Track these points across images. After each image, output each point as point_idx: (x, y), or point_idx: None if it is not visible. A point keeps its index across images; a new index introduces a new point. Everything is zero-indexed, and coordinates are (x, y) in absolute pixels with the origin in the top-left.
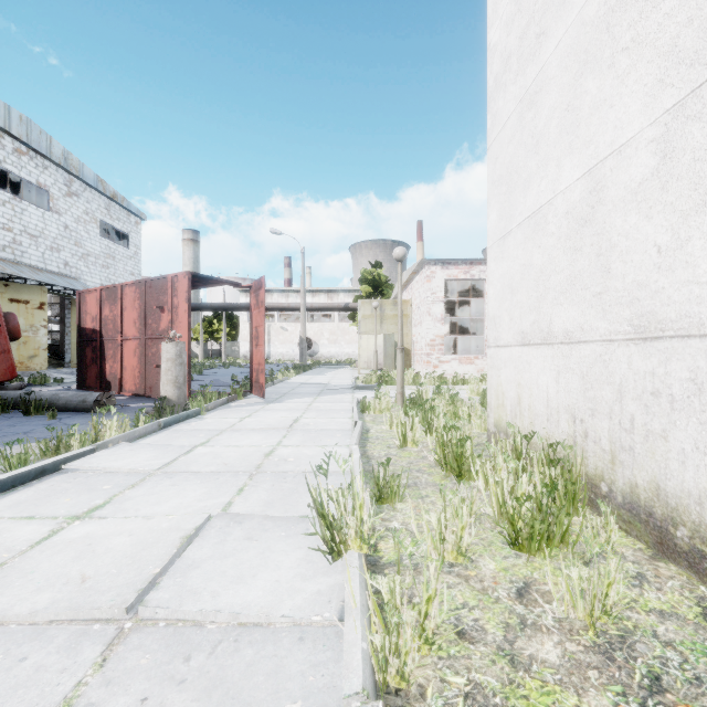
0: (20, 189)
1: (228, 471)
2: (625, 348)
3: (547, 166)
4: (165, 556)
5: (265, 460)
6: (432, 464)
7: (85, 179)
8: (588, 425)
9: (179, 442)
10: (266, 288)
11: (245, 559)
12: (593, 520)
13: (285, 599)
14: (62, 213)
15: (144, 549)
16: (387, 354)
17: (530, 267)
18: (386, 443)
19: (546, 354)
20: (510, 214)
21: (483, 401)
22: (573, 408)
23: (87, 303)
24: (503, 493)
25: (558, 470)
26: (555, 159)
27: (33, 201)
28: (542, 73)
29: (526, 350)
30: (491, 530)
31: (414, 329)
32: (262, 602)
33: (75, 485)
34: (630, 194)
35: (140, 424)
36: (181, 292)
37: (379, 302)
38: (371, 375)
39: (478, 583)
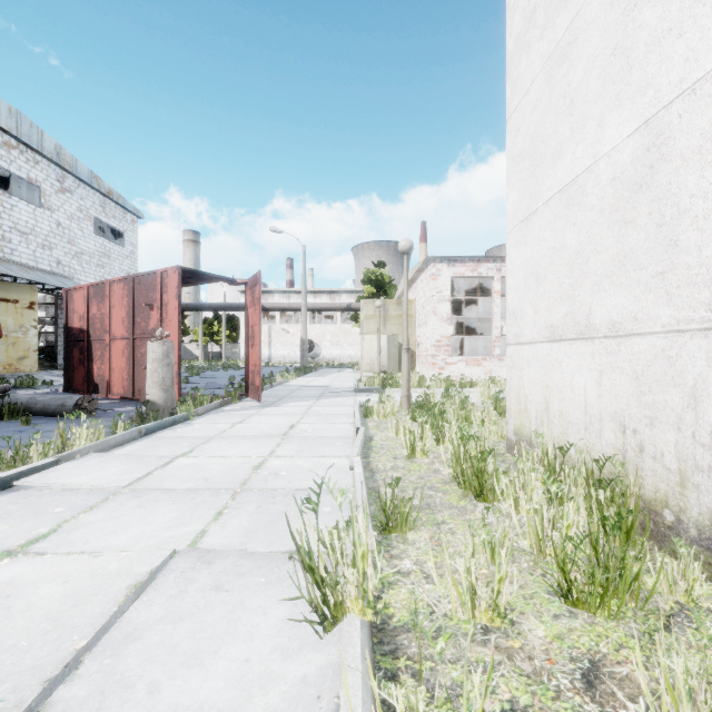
0: (12, 185)
1: (208, 488)
2: (703, 340)
3: (585, 127)
4: (99, 618)
5: (253, 474)
6: (446, 479)
7: (79, 175)
8: (644, 437)
9: (159, 452)
10: (267, 289)
11: (207, 622)
12: (668, 565)
13: (255, 694)
14: (54, 210)
15: (75, 606)
16: (390, 355)
17: (562, 250)
18: (391, 453)
19: (583, 350)
20: (536, 191)
21: (495, 405)
22: (623, 415)
23: (75, 301)
24: (542, 523)
25: (607, 492)
26: (595, 117)
27: (26, 198)
28: (579, 18)
29: (556, 347)
30: (529, 573)
31: (419, 330)
32: (220, 702)
33: (22, 507)
34: (710, 142)
35: (118, 431)
36: (171, 288)
37: (382, 301)
38: (374, 377)
39: (527, 663)
